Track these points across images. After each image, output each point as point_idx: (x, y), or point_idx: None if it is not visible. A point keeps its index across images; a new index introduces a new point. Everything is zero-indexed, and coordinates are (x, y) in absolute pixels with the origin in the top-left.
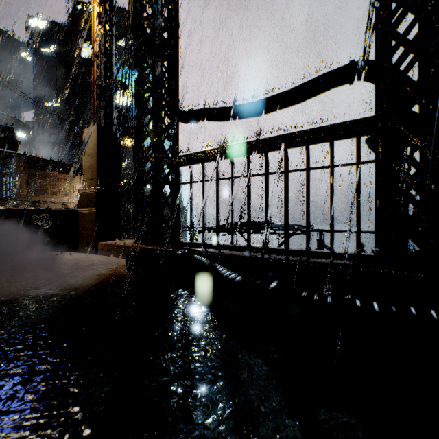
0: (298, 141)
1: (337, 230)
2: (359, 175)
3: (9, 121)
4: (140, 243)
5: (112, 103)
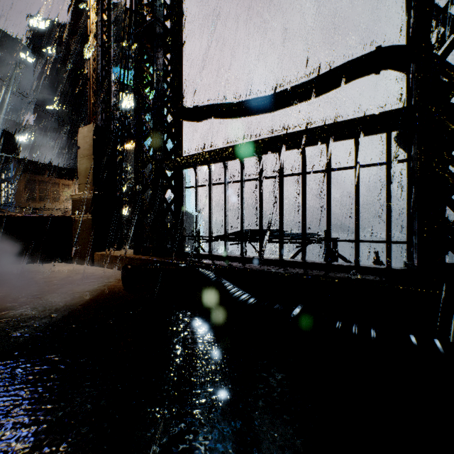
0: (318, 138)
1: (363, 240)
2: (390, 177)
3: (9, 125)
4: (139, 253)
5: (110, 100)
